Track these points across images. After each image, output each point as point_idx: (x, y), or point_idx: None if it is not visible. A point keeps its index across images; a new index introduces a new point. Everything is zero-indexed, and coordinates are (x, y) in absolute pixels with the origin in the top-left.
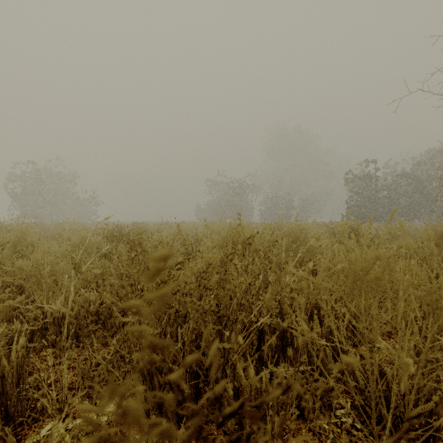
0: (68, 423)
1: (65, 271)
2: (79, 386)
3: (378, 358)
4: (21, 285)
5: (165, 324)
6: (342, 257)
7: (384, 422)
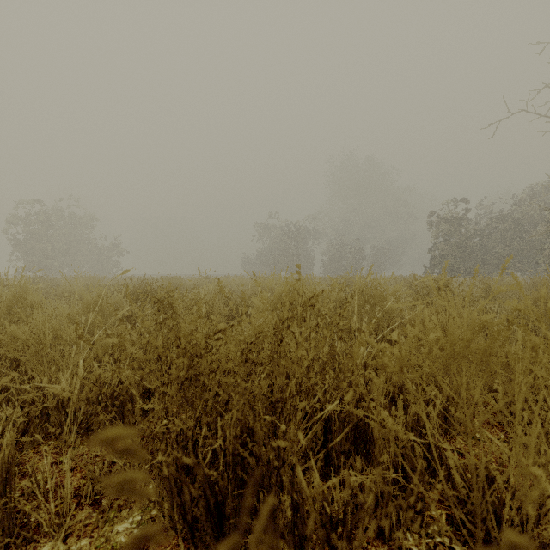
0: (71, 545)
1: (73, 340)
2: (88, 493)
3: (486, 460)
4: (16, 358)
5: (200, 412)
6: (435, 323)
7: (493, 545)
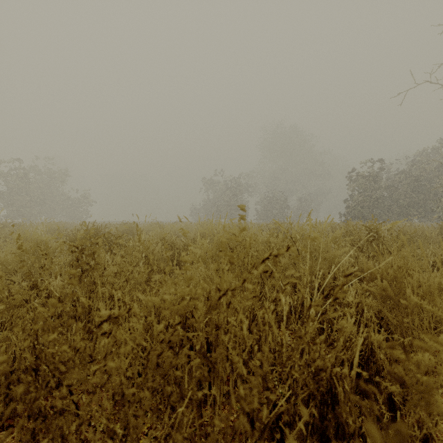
0: None
1: None
2: None
3: None
4: None
5: None
6: None
7: None
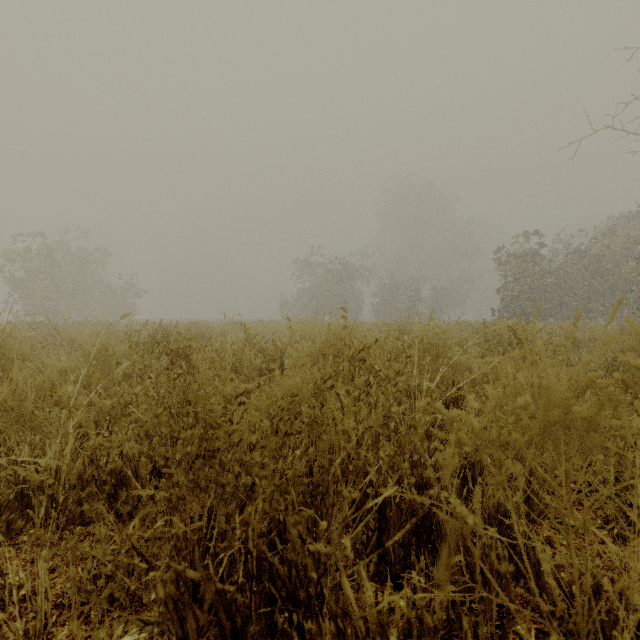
0: None
1: (65, 401)
2: (72, 603)
3: (593, 565)
4: None
5: (216, 498)
6: (522, 382)
7: None
